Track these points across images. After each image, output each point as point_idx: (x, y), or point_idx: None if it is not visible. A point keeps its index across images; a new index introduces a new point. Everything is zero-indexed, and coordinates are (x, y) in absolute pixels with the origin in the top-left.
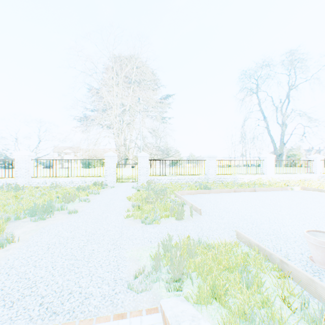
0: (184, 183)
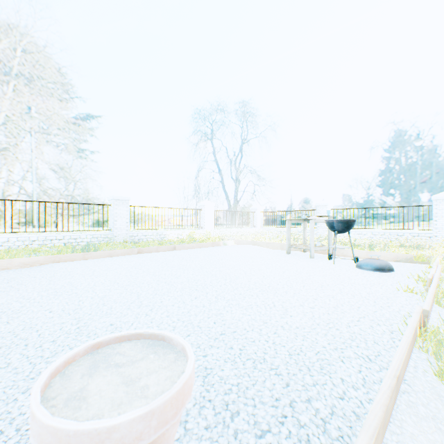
0: (58, 246)
